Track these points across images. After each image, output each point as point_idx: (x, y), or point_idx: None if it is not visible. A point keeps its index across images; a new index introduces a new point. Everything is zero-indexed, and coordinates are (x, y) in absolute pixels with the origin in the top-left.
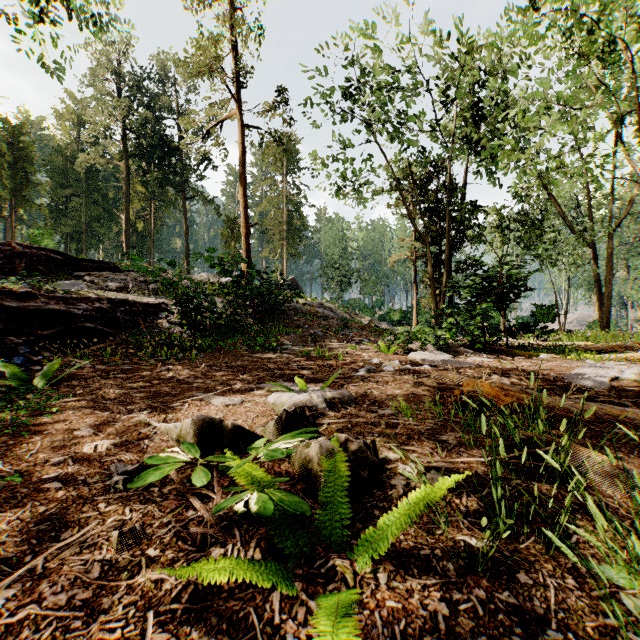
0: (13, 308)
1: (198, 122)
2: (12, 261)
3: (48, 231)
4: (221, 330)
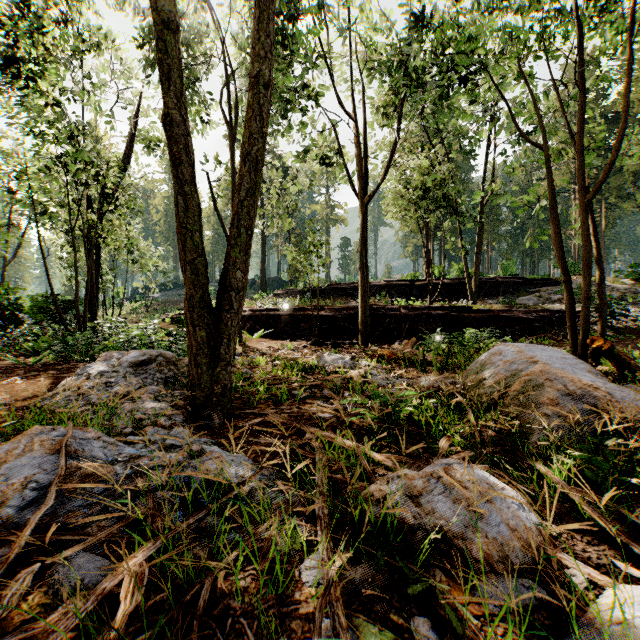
0: (506, 317)
1: (638, 136)
2: (496, 288)
3: (512, 261)
4: (636, 329)
